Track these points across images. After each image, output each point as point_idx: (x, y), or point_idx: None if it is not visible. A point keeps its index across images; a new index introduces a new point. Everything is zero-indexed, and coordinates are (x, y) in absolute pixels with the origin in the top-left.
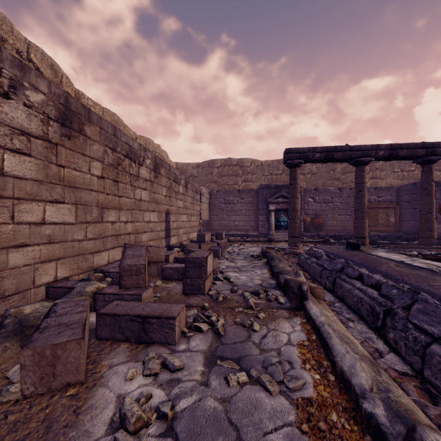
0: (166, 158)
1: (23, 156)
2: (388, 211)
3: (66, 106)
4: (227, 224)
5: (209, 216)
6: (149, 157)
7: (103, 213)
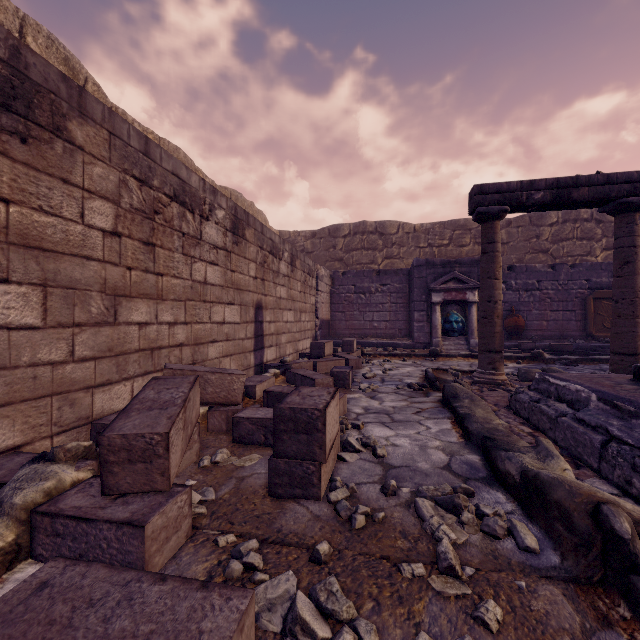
0: (264, 223)
1: None
2: None
3: (15, 67)
4: (359, 326)
5: (330, 312)
6: (223, 206)
7: (118, 305)
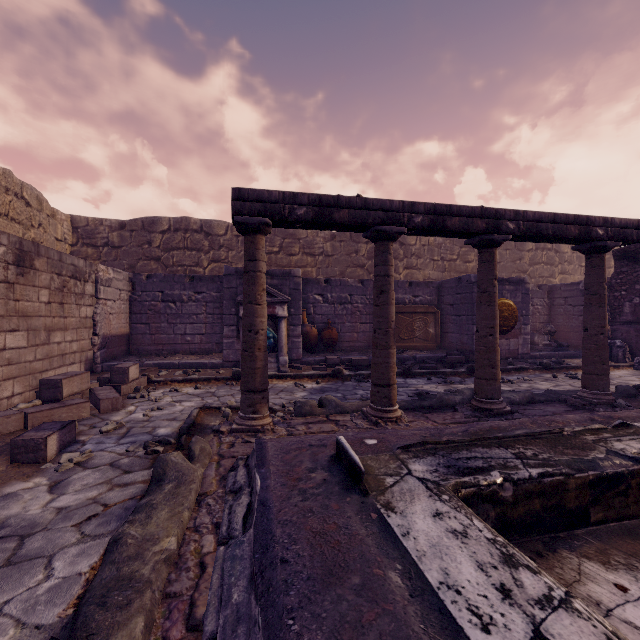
0: (36, 201)
1: None
2: (427, 317)
3: None
4: (168, 340)
5: (130, 324)
6: None
7: None
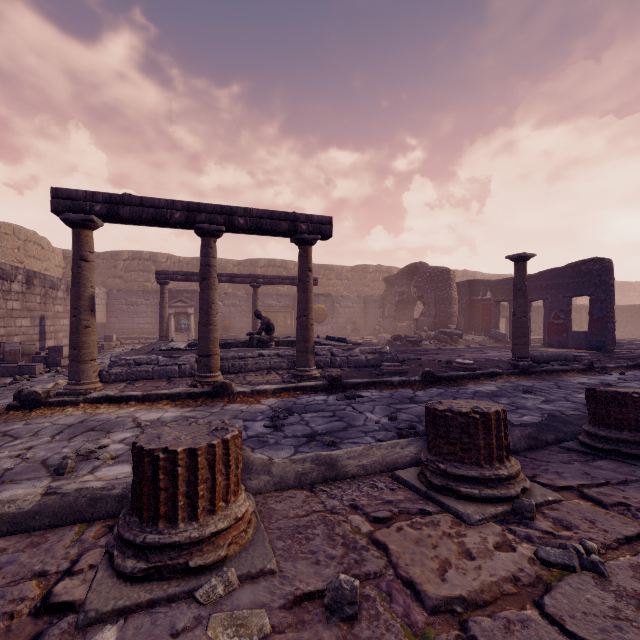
0: (47, 246)
1: None
2: (287, 314)
3: None
4: (129, 327)
5: (106, 318)
6: (22, 273)
7: None
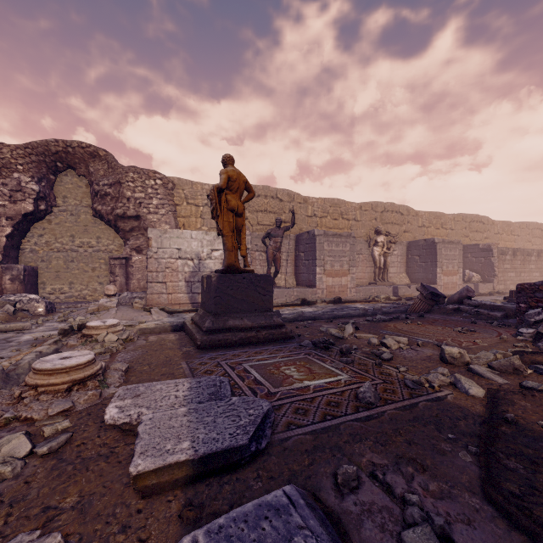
0: None
1: (508, 264)
2: None
3: (513, 251)
4: None
5: None
6: (535, 252)
7: (520, 274)
